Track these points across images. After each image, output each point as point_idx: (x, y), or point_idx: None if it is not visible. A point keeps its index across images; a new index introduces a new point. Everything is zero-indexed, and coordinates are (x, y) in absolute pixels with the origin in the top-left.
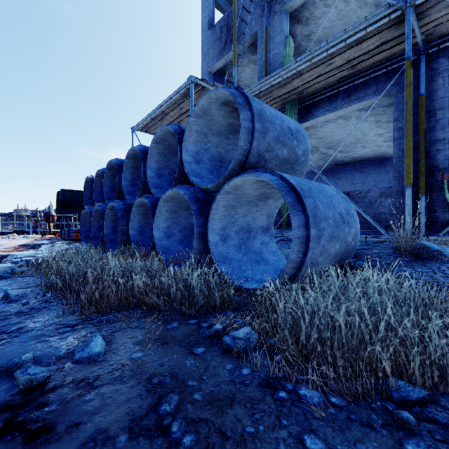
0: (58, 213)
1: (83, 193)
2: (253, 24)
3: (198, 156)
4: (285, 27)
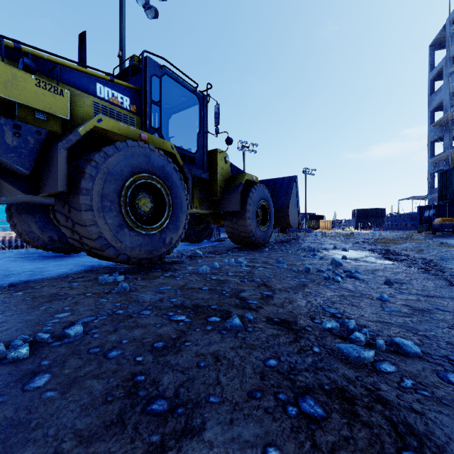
0: (356, 221)
1: (367, 210)
2: (442, 164)
3: (407, 218)
4: None
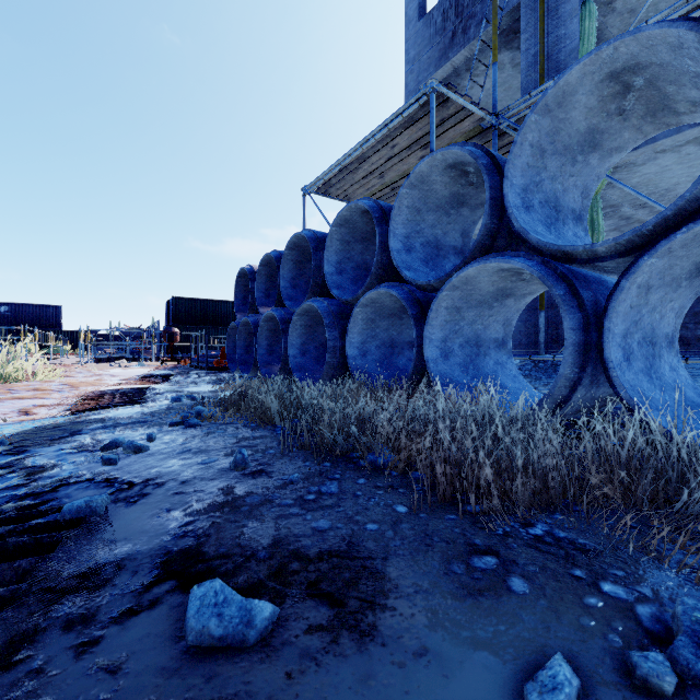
0: None
1: (202, 303)
2: None
3: (526, 196)
4: None
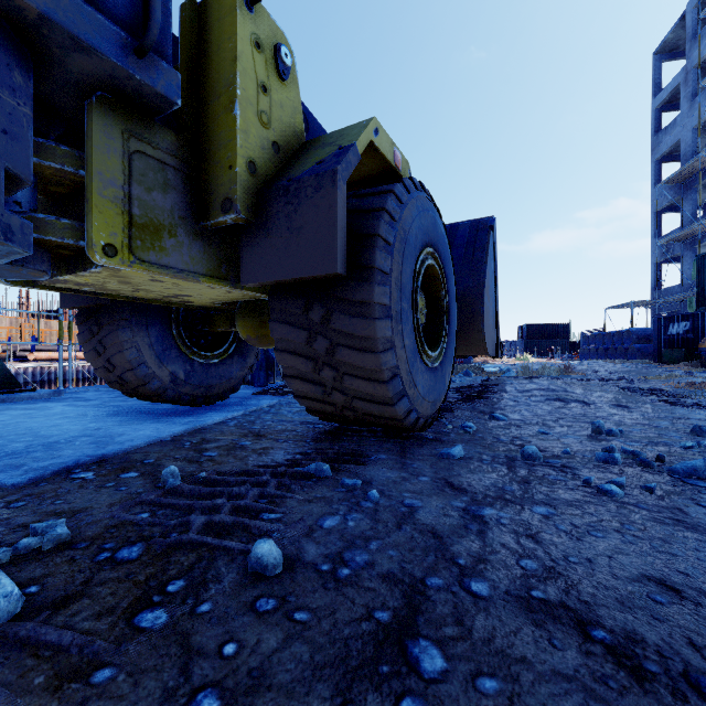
0: (525, 344)
1: (543, 326)
2: (678, 249)
3: (627, 338)
4: (693, 255)
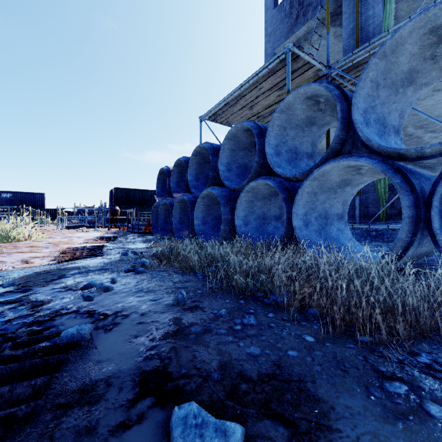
0: None
1: (132, 191)
2: None
3: (365, 116)
4: None
